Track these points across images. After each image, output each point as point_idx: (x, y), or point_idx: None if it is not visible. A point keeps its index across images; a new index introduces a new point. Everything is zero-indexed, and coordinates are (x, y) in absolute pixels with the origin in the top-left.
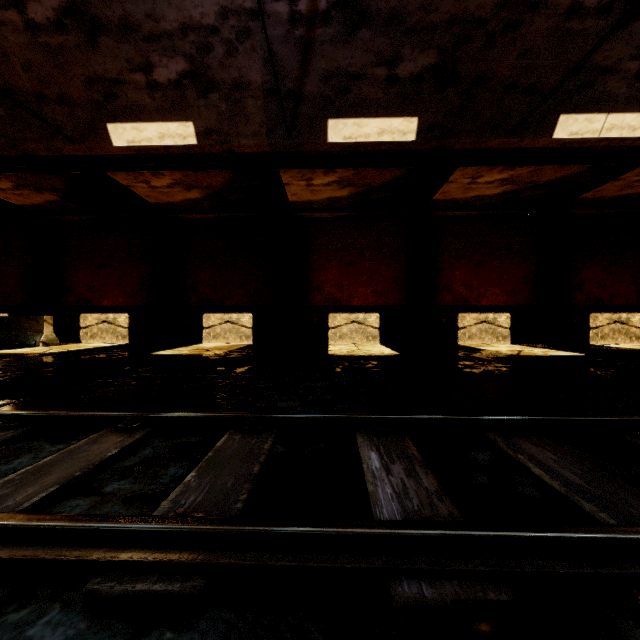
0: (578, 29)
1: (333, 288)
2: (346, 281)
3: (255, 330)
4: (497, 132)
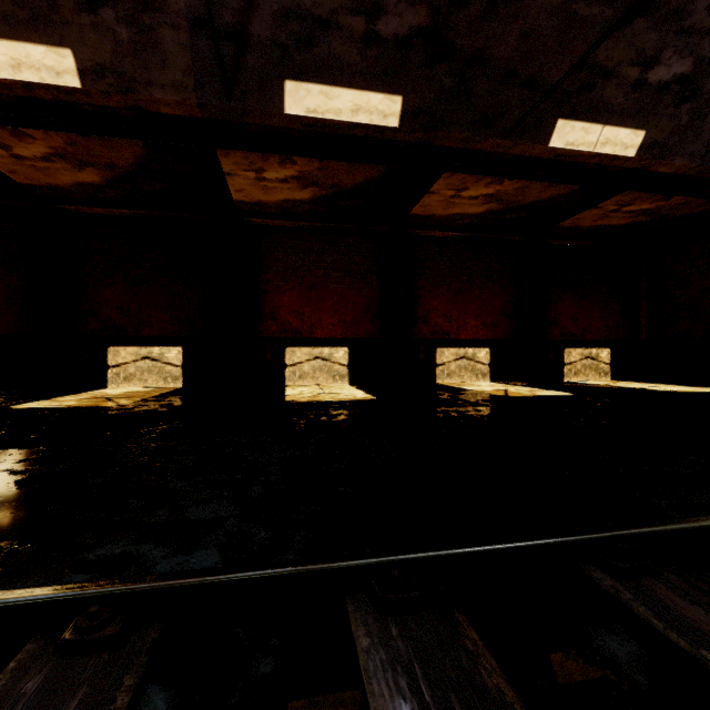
0: (584, 15)
1: (291, 316)
2: (308, 307)
3: (186, 369)
4: (492, 130)
